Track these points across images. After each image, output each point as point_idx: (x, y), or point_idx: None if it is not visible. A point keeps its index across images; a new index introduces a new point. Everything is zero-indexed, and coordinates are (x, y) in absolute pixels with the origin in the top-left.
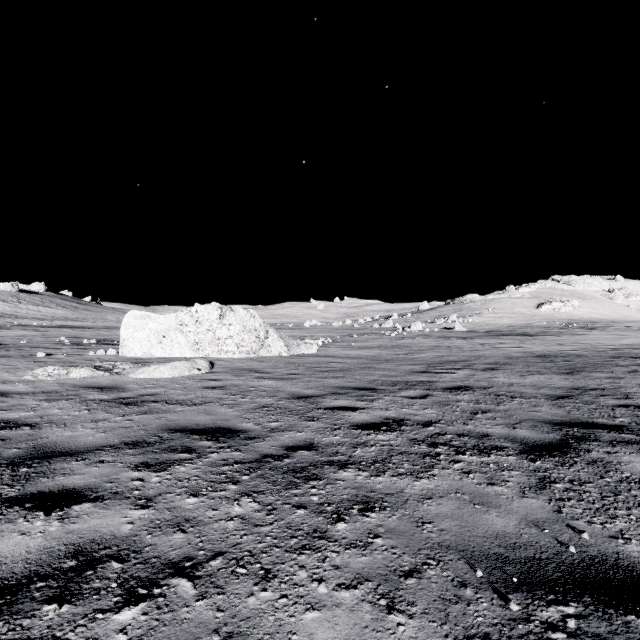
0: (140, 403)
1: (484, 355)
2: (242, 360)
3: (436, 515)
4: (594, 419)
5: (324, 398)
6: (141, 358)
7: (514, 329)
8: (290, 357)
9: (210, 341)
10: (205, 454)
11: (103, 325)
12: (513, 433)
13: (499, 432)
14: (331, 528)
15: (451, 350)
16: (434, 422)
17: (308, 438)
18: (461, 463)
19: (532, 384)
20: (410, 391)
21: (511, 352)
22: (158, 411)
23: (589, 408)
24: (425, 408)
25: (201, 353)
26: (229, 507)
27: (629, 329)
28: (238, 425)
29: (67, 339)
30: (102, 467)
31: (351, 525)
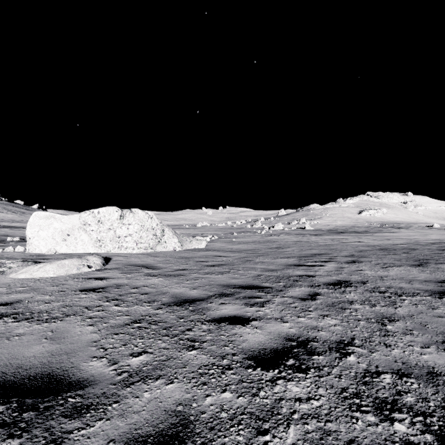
0: None
1: (338, 248)
2: (139, 255)
3: None
4: None
5: (210, 302)
6: (44, 254)
7: (346, 228)
8: (183, 252)
9: (111, 239)
10: None
11: None
12: None
13: (443, 363)
14: None
15: (310, 244)
16: (348, 343)
17: (181, 401)
18: None
19: (399, 277)
20: (296, 289)
21: (357, 246)
22: None
23: None
24: (323, 315)
25: (103, 249)
26: None
27: (424, 228)
28: (81, 367)
29: None
30: None
31: None
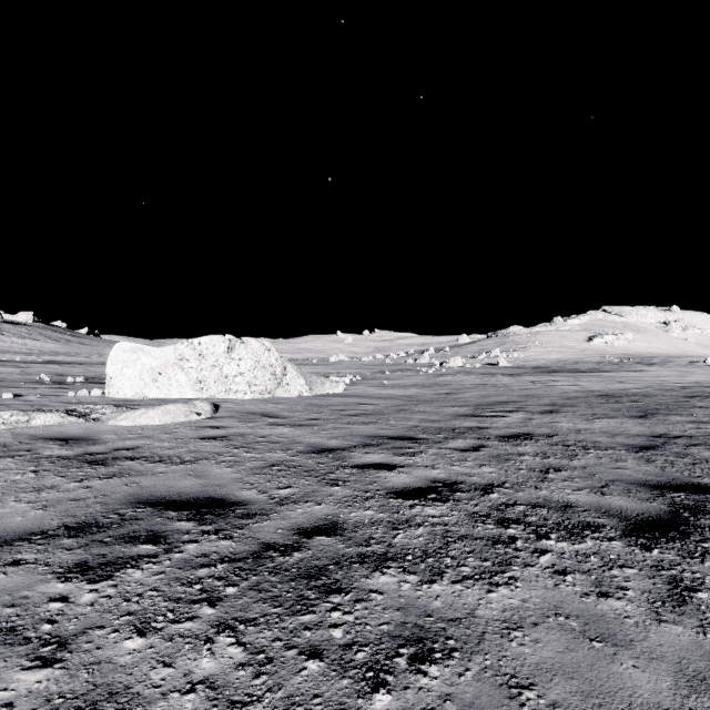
0: (110, 461)
1: (537, 395)
2: (254, 402)
3: (536, 667)
4: (699, 479)
5: (352, 452)
6: (131, 400)
7: (564, 365)
8: (312, 398)
9: (216, 379)
10: (178, 545)
11: (98, 360)
12: (604, 502)
13: (585, 500)
14: (364, 707)
15: (498, 389)
16: (497, 486)
17: (330, 514)
18: (549, 555)
19: (603, 430)
20: (459, 441)
21: (568, 391)
22: (131, 473)
23: (685, 463)
24: (481, 465)
25: (205, 393)
26: (193, 659)
27: (691, 365)
28: (235, 494)
29: (49, 377)
30: (12, 574)
31: (398, 698)
